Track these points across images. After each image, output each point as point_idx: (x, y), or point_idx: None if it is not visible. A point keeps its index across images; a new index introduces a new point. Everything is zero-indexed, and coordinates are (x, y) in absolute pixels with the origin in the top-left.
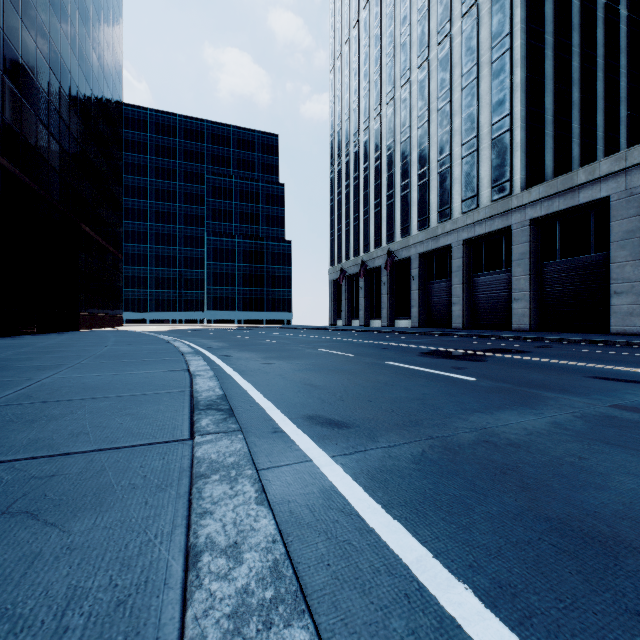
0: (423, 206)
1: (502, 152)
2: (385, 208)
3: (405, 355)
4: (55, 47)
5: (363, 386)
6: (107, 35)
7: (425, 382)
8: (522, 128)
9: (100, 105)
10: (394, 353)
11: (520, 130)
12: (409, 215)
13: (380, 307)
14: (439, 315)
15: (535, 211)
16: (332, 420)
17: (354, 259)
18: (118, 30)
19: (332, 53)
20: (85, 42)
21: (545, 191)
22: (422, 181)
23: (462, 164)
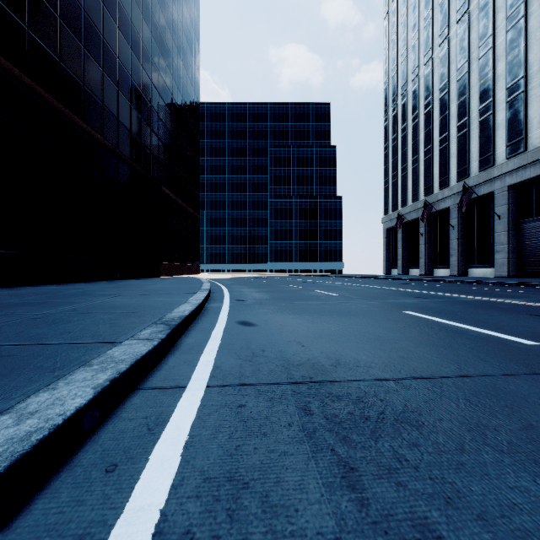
0: (515, 125)
1: None
2: (454, 141)
3: None
4: (137, 33)
5: None
6: (186, 31)
7: None
8: None
9: (179, 88)
10: None
11: None
12: (492, 142)
13: (446, 254)
14: None
15: None
16: None
17: (412, 204)
18: (196, 28)
19: None
20: (165, 33)
21: None
22: (514, 95)
23: None
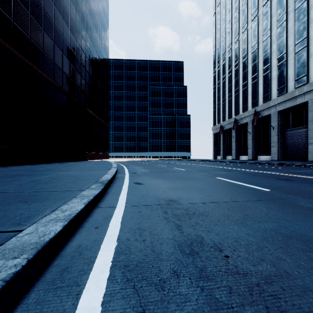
0: (281, 79)
1: None
2: (250, 86)
3: None
4: (73, 21)
5: None
6: (101, 19)
7: None
8: None
9: (97, 52)
10: None
11: None
12: (269, 87)
13: (246, 148)
14: (295, 152)
15: None
16: None
17: (228, 120)
18: (106, 17)
19: (214, 5)
20: (89, 21)
21: None
22: (281, 62)
23: None
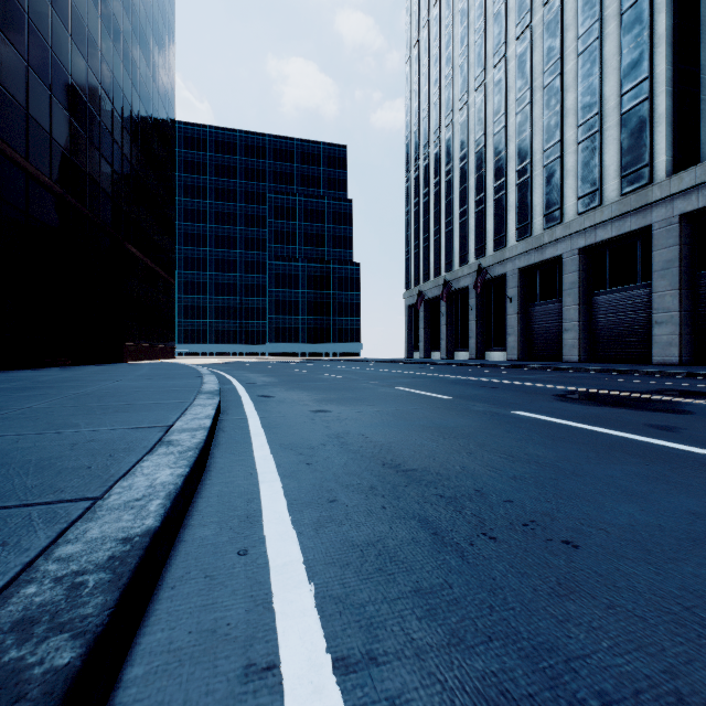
0: (523, 210)
1: (637, 129)
2: (473, 216)
3: (535, 399)
4: (94, 42)
5: (512, 475)
6: (157, 36)
7: (644, 467)
8: (667, 93)
9: (149, 113)
10: (514, 395)
11: (665, 96)
12: (504, 222)
13: (466, 336)
14: (544, 345)
15: (689, 202)
16: (511, 700)
17: (434, 280)
18: (170, 32)
19: (408, 41)
20: (131, 41)
21: (705, 174)
22: (522, 179)
23: (578, 151)
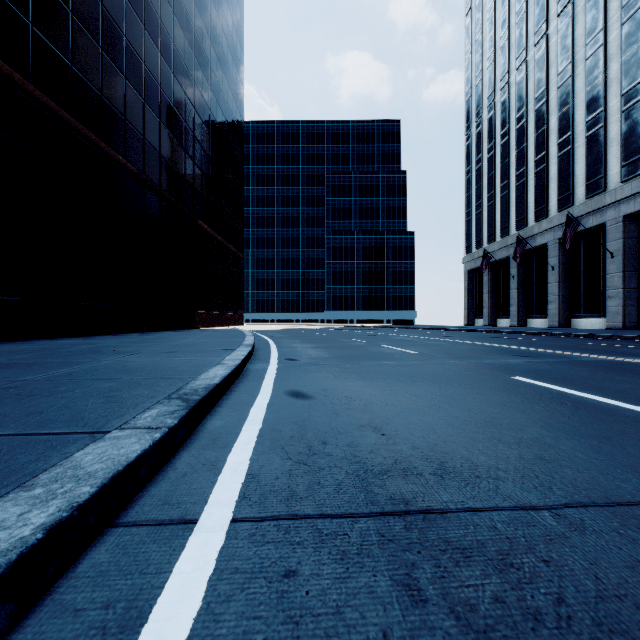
0: (633, 140)
1: None
2: (554, 162)
3: None
4: (167, 34)
5: None
6: (227, 33)
7: None
8: None
9: (219, 102)
10: None
11: None
12: (602, 161)
13: (544, 301)
14: None
15: None
16: None
17: (501, 240)
18: (239, 31)
19: None
20: (202, 35)
21: None
22: (631, 102)
23: None
